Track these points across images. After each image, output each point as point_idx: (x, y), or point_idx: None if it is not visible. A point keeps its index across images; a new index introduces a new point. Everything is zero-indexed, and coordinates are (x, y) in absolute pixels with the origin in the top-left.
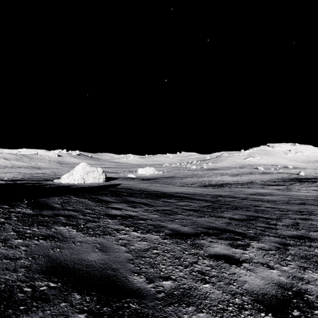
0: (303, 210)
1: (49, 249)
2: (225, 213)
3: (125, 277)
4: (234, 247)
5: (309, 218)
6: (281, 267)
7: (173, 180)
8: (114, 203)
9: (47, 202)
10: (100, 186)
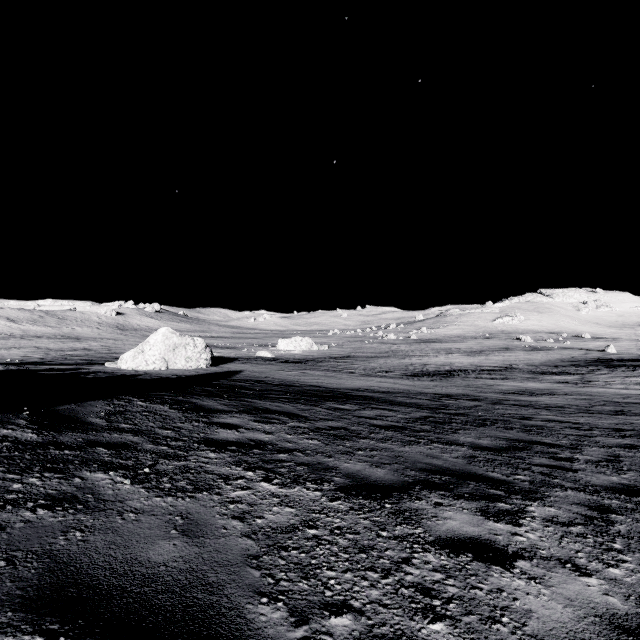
0: (623, 427)
1: (56, 533)
2: (462, 434)
3: (238, 609)
4: (492, 518)
5: (639, 444)
6: (606, 568)
7: (349, 363)
8: (224, 415)
9: (77, 414)
10: (200, 375)
